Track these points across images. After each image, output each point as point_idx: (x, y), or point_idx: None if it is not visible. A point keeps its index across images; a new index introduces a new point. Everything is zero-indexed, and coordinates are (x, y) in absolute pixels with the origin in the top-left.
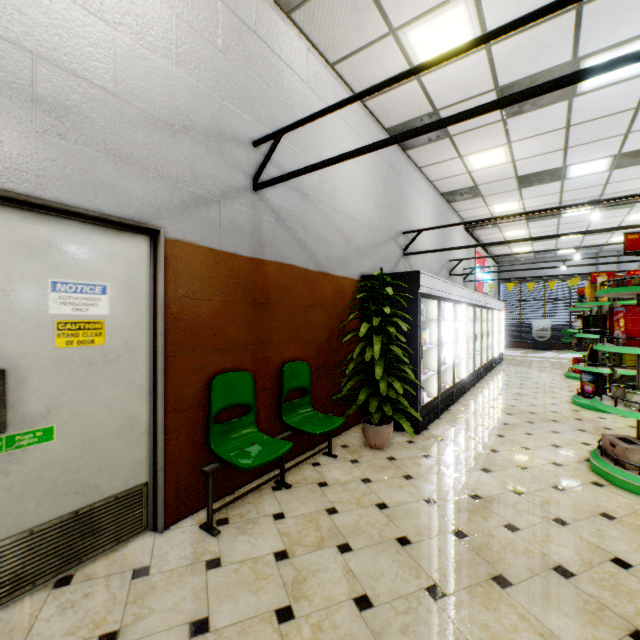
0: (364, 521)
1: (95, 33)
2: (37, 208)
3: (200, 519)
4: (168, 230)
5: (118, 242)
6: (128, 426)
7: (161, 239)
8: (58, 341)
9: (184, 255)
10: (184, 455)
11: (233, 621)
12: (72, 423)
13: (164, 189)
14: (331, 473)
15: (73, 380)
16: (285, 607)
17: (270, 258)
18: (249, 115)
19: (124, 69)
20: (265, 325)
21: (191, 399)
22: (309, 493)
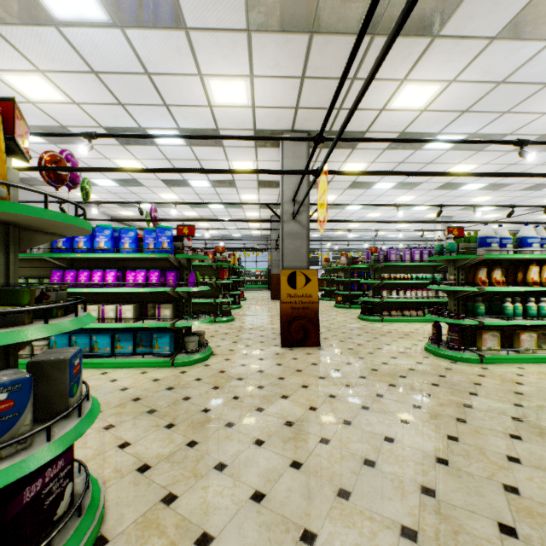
0: None
1: None
2: None
3: None
4: None
5: None
6: None
7: None
8: None
9: None
10: None
11: None
12: None
13: None
14: None
15: None
16: None
17: None
18: None
19: None
20: None
21: None
22: None
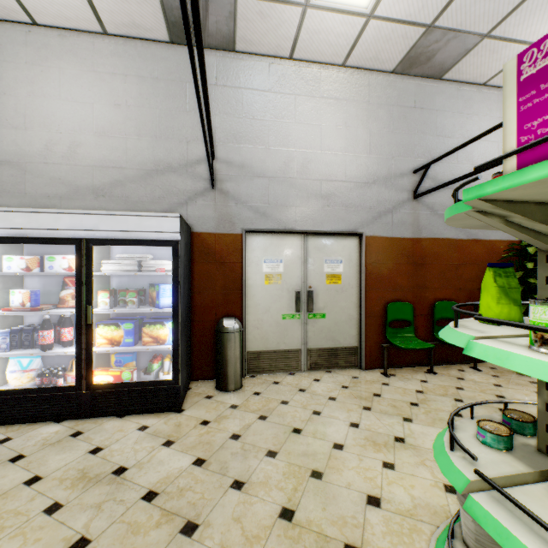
0: (480, 397)
1: (338, 160)
2: (321, 234)
3: (381, 371)
4: (366, 232)
5: (346, 241)
6: (349, 319)
7: (363, 237)
8: (326, 282)
9: (373, 243)
10: (373, 339)
11: (390, 398)
12: (331, 313)
13: (364, 214)
14: (470, 376)
15: (331, 297)
16: (415, 403)
17: (425, 236)
18: (410, 157)
19: (348, 169)
20: (421, 277)
21: (377, 312)
22: (447, 379)
